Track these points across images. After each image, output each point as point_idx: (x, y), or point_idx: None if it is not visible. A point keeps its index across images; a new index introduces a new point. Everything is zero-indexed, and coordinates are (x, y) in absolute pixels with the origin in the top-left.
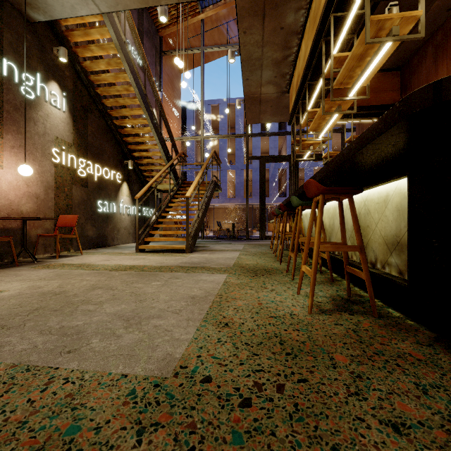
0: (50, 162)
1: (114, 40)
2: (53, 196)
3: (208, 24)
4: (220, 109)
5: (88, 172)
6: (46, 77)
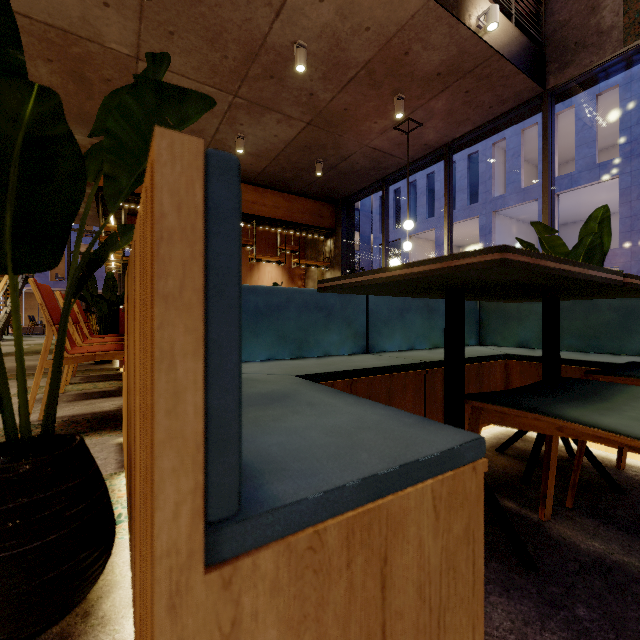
0: None
1: None
2: None
3: None
4: None
5: None
6: None
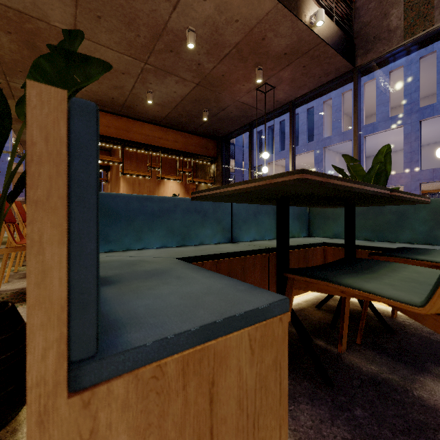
0: None
1: None
2: None
3: None
4: None
5: None
6: None
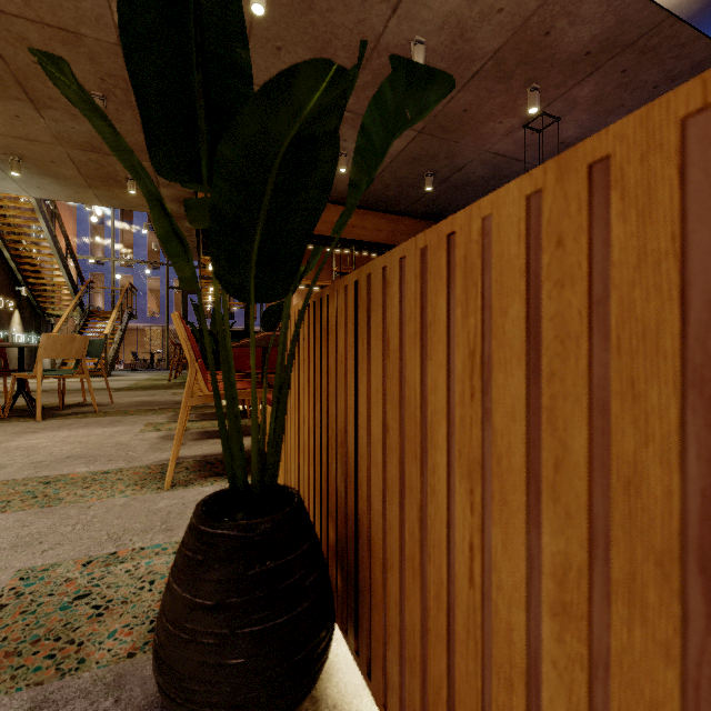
0: None
1: (34, 204)
2: None
3: None
4: None
5: None
6: None
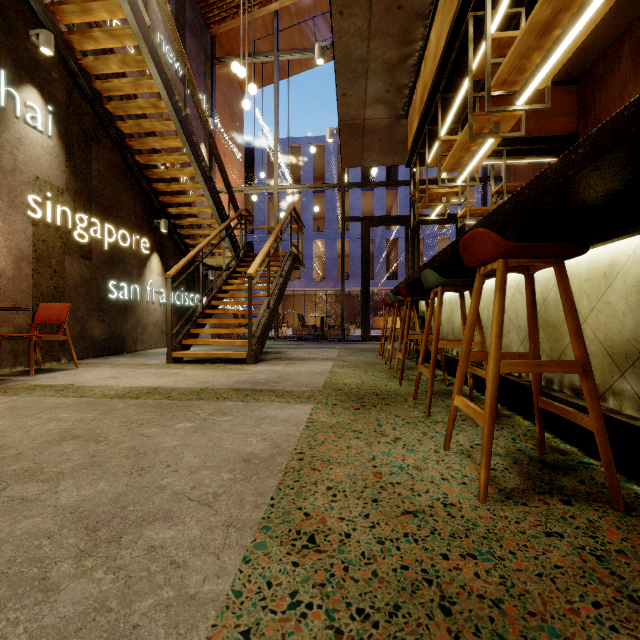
0: (24, 217)
1: (131, 21)
2: (29, 272)
3: (285, 19)
4: (303, 152)
5: (92, 235)
6: (16, 78)
